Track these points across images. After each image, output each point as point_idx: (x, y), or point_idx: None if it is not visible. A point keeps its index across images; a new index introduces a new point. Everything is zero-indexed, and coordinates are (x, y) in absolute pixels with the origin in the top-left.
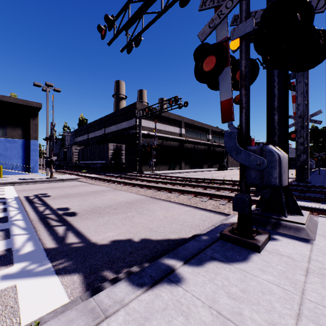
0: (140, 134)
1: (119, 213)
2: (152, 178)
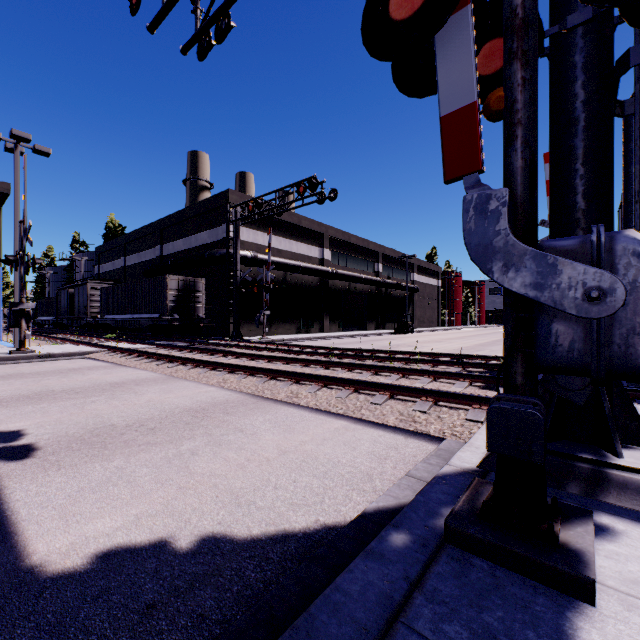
0: (238, 256)
1: (161, 443)
2: (261, 349)
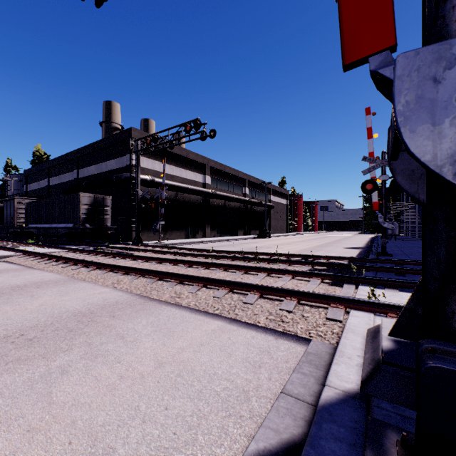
0: (138, 179)
1: (32, 358)
2: (156, 252)
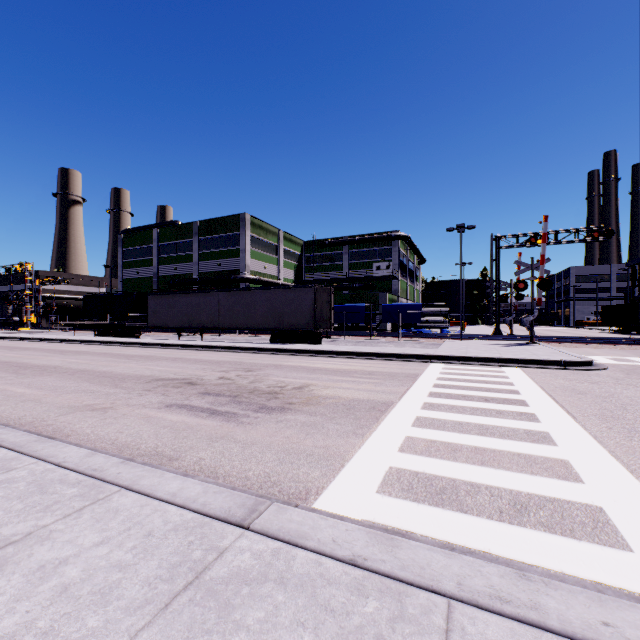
0: (40, 298)
1: None
2: None
